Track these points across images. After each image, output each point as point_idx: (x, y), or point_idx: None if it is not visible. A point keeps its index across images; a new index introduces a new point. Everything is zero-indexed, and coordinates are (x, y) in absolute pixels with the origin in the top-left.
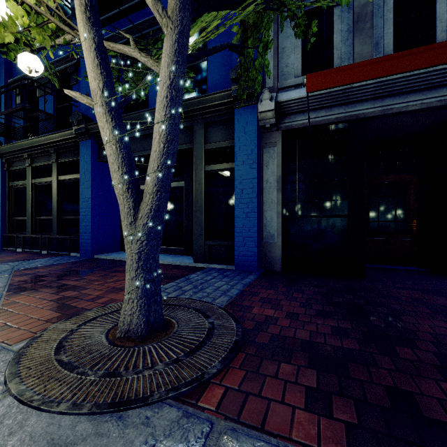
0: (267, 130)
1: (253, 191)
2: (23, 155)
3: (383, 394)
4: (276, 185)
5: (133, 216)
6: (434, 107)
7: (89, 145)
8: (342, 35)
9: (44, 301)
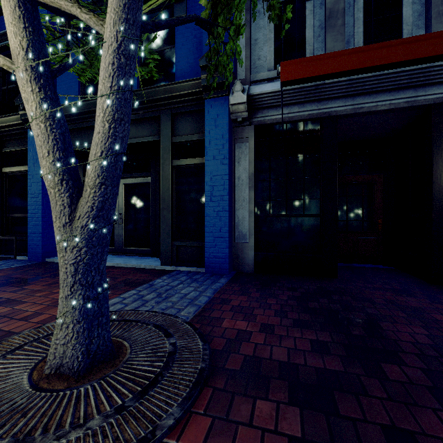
0: (239, 125)
1: (225, 188)
2: None
3: (380, 436)
4: (248, 182)
5: (68, 215)
6: (401, 108)
7: None
8: (314, 30)
9: None
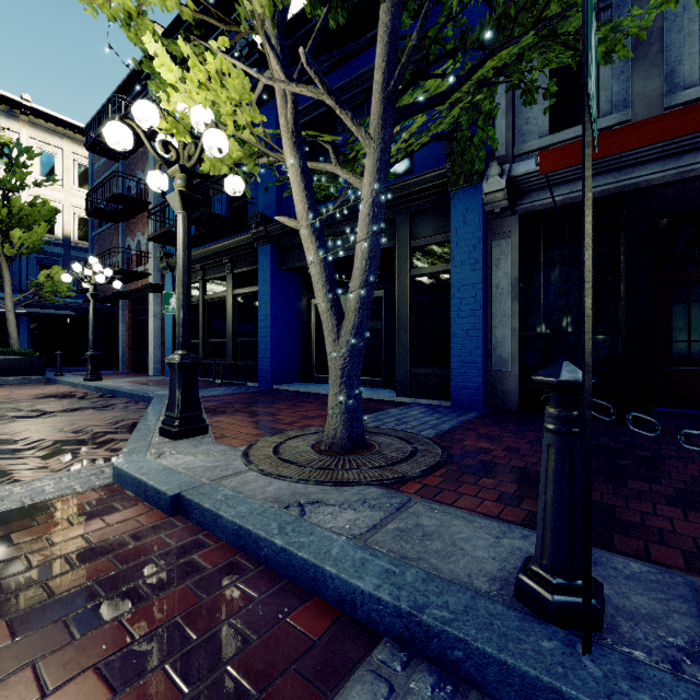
0: (496, 217)
1: (476, 301)
2: (195, 267)
3: None
4: (510, 291)
5: (336, 333)
6: None
7: (269, 251)
8: (614, 67)
9: (243, 422)
